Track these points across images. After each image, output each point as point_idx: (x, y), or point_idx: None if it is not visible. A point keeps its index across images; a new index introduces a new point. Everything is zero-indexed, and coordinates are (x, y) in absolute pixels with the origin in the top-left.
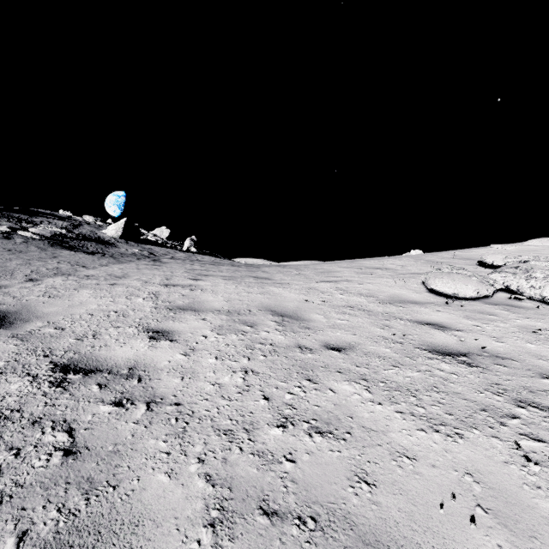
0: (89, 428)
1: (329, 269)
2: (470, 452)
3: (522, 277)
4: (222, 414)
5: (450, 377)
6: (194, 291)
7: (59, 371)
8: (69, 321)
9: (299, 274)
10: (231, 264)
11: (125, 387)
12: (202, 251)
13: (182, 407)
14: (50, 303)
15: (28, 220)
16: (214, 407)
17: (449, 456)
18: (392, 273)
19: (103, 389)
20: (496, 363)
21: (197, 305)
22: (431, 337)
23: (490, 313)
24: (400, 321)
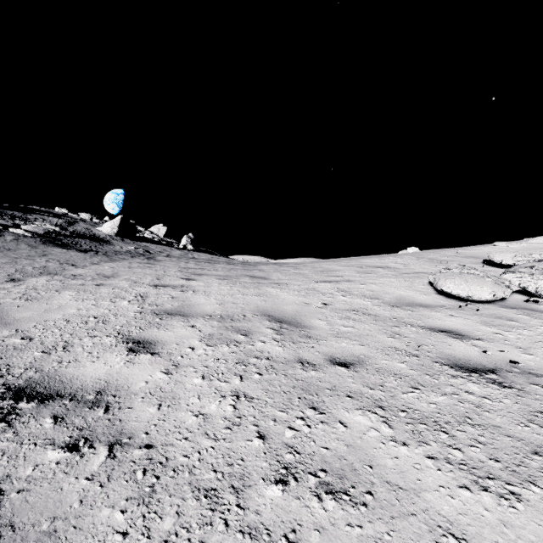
0: (24, 489)
1: (329, 268)
2: (537, 526)
3: (541, 278)
4: (204, 463)
5: (483, 403)
6: (185, 292)
7: (10, 397)
8: (41, 329)
9: (297, 273)
10: (227, 262)
11: (87, 420)
12: (198, 249)
13: (154, 450)
14: (25, 307)
15: (22, 218)
16: (195, 450)
17: (511, 534)
18: (395, 272)
19: (58, 423)
20: (531, 382)
21: (187, 309)
22: (449, 348)
23: (509, 318)
24: (411, 327)
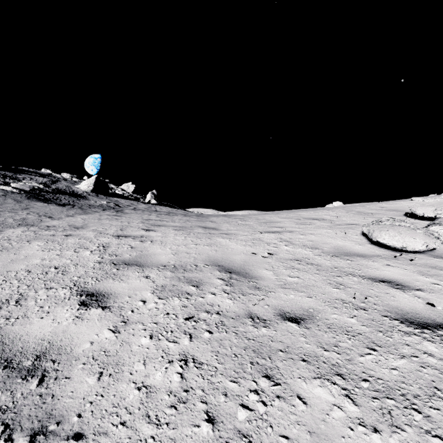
0: None
1: (271, 220)
2: None
3: None
4: None
5: None
6: (143, 242)
7: None
8: (1, 280)
9: (244, 225)
10: (184, 214)
11: (15, 396)
12: (161, 203)
13: None
14: None
15: (12, 177)
16: (132, 442)
17: None
18: (329, 223)
19: None
20: None
21: (143, 259)
22: (393, 300)
23: (442, 268)
24: (352, 277)
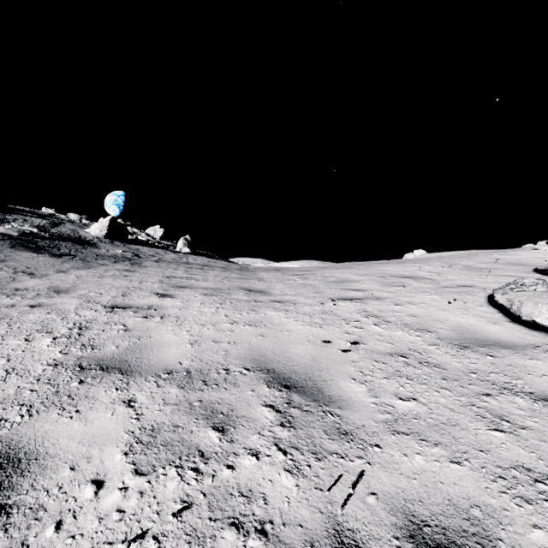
0: None
1: (343, 278)
2: None
3: None
4: None
5: None
6: (148, 319)
7: None
8: None
9: (305, 285)
10: (223, 268)
11: None
12: (196, 252)
13: None
14: None
15: None
16: None
17: None
18: (432, 285)
19: None
20: None
21: (137, 356)
22: None
23: None
24: (513, 397)
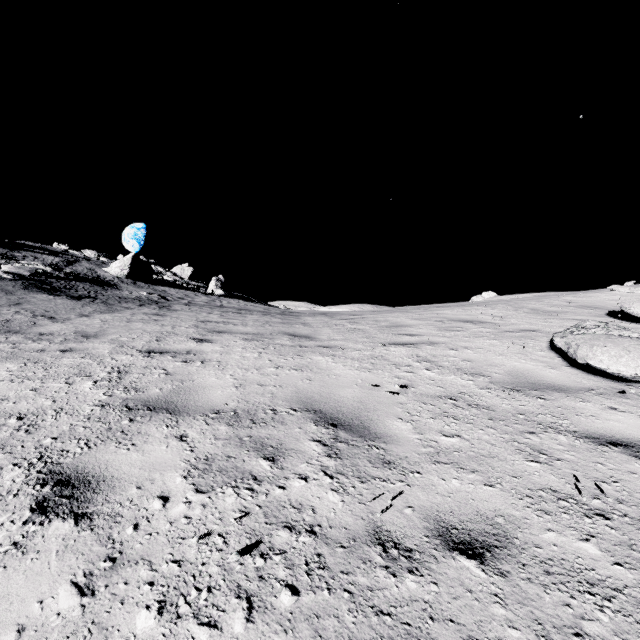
0: None
1: (397, 322)
2: None
3: None
4: None
5: None
6: (189, 364)
7: None
8: None
9: (355, 330)
10: (262, 312)
11: None
12: (230, 294)
13: None
14: None
15: (7, 255)
16: None
17: None
18: (492, 329)
19: None
20: None
21: (182, 398)
22: None
23: None
24: (556, 435)
